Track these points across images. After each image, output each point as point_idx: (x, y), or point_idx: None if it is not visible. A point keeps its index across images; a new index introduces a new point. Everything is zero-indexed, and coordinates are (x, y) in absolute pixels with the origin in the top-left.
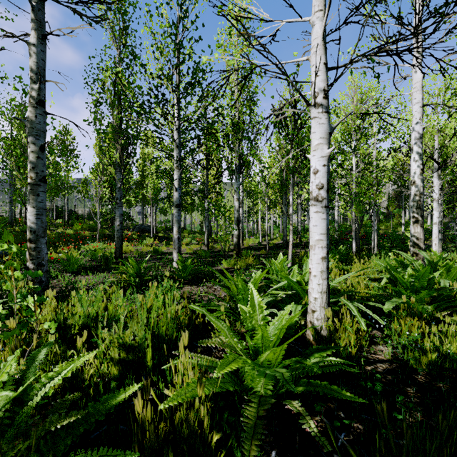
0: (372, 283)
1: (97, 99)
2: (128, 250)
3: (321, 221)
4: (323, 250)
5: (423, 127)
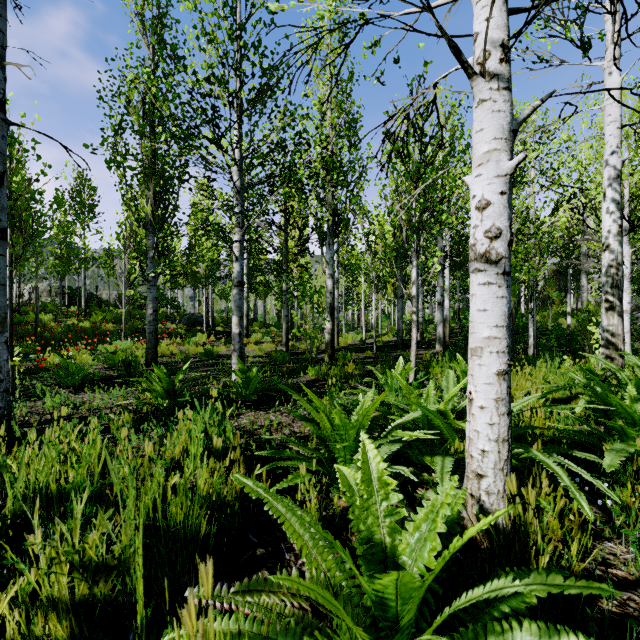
0: (565, 412)
1: (118, 124)
2: (168, 352)
3: (496, 300)
4: (498, 357)
5: (622, 160)
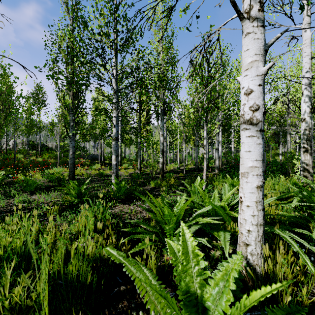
0: (287, 206)
1: (55, 58)
2: (80, 173)
3: (256, 146)
4: (257, 178)
5: (311, 75)
